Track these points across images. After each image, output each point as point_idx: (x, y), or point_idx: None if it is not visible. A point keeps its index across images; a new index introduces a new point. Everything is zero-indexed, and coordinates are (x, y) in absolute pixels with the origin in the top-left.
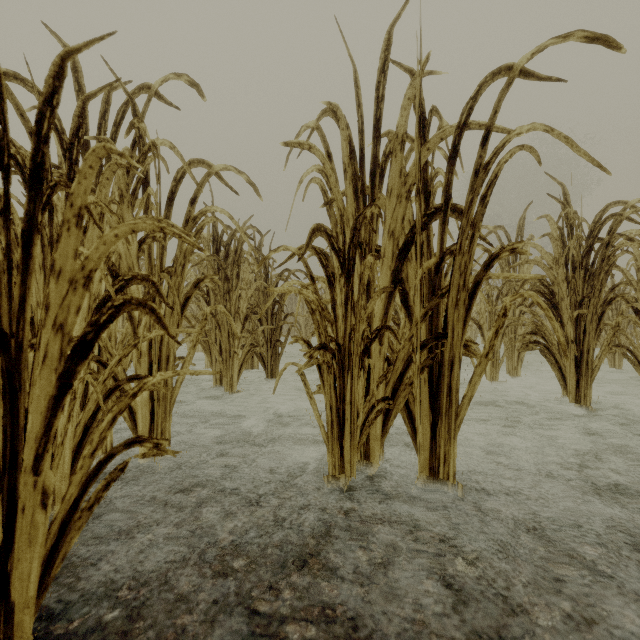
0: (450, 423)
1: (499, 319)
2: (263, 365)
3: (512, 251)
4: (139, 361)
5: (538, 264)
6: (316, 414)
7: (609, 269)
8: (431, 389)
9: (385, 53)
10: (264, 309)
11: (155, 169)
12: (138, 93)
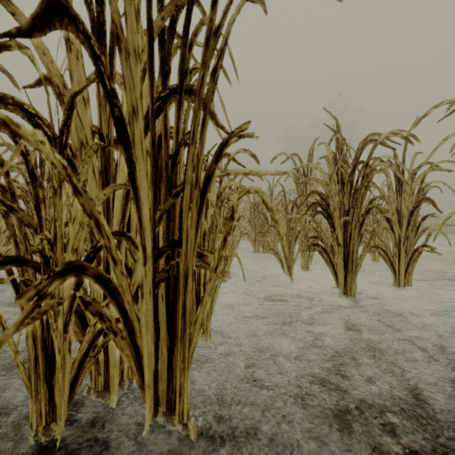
0: (184, 350)
1: (227, 223)
2: None
3: (240, 135)
4: None
5: (317, 181)
6: (12, 349)
7: (368, 185)
8: (168, 307)
9: None
10: None
11: None
12: None
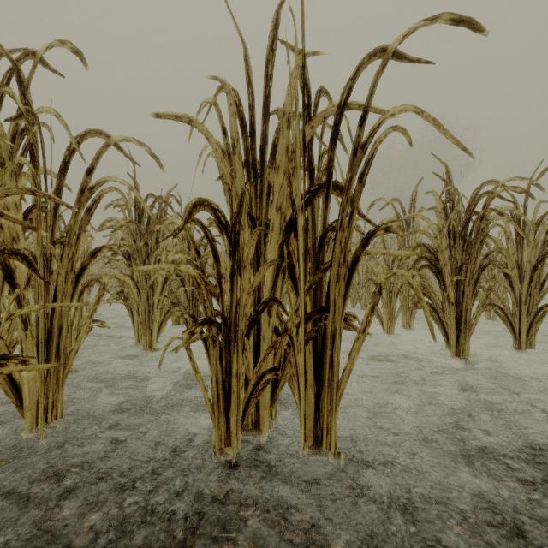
0: (332, 395)
1: (375, 296)
2: (185, 322)
3: (386, 230)
4: (25, 334)
5: (425, 234)
6: (202, 388)
7: (483, 239)
8: (315, 360)
9: (273, 32)
10: (149, 283)
11: (32, 137)
12: (24, 59)
